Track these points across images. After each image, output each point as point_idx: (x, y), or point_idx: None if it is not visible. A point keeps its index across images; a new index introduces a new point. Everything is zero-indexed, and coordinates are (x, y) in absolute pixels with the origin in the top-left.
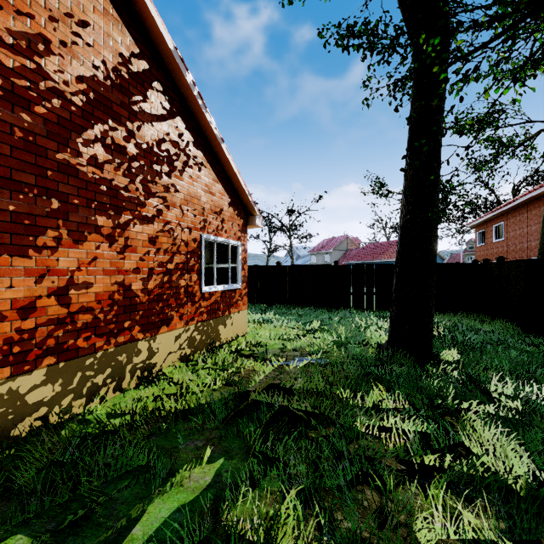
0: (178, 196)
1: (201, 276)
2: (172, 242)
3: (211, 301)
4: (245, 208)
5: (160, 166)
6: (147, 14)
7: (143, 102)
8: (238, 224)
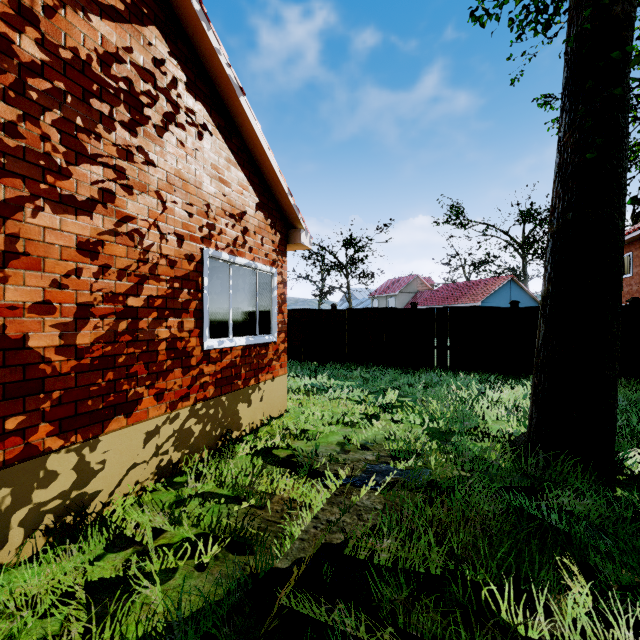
0: (152, 173)
1: (202, 322)
2: (138, 257)
3: (222, 364)
4: (283, 217)
5: (108, 105)
6: None
7: None
8: (272, 241)
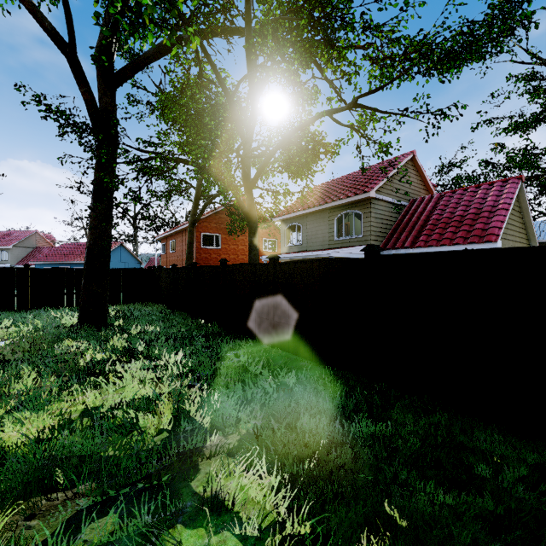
0: None
1: None
2: None
3: None
4: None
5: None
6: None
7: None
8: None
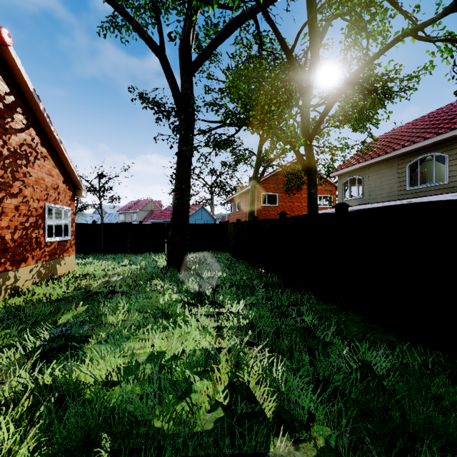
0: (31, 179)
1: (45, 231)
2: (28, 209)
3: (51, 248)
4: (73, 184)
5: (21, 161)
6: (17, 71)
7: (11, 122)
8: (69, 195)
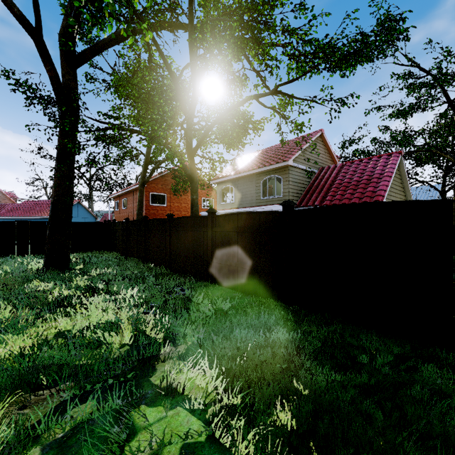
0: None
1: None
2: None
3: None
4: None
5: None
6: None
7: None
8: None
